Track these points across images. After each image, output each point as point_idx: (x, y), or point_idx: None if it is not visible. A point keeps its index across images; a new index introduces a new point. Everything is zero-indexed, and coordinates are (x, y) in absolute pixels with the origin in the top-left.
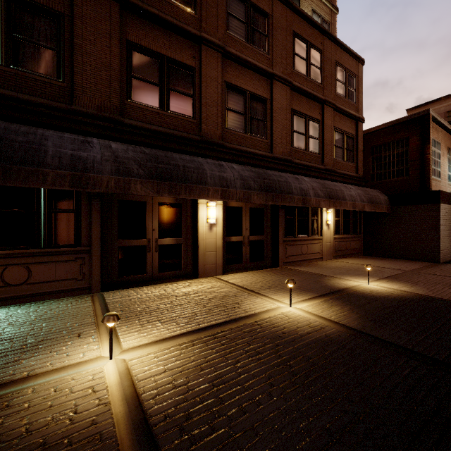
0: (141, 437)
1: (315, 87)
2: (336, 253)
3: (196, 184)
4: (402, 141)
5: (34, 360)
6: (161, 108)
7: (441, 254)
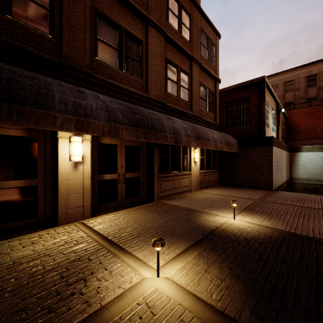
0: None
1: (185, 44)
2: (201, 185)
3: (33, 108)
4: (246, 99)
5: None
6: None
7: (273, 184)
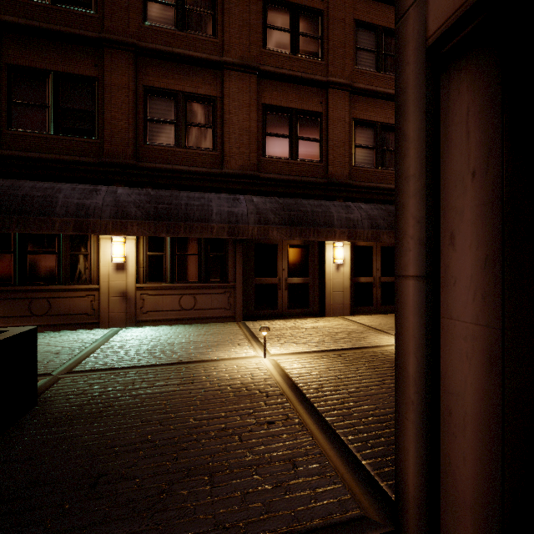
0: (293, 389)
1: None
2: None
3: (324, 227)
4: None
5: (217, 353)
6: (291, 158)
7: None
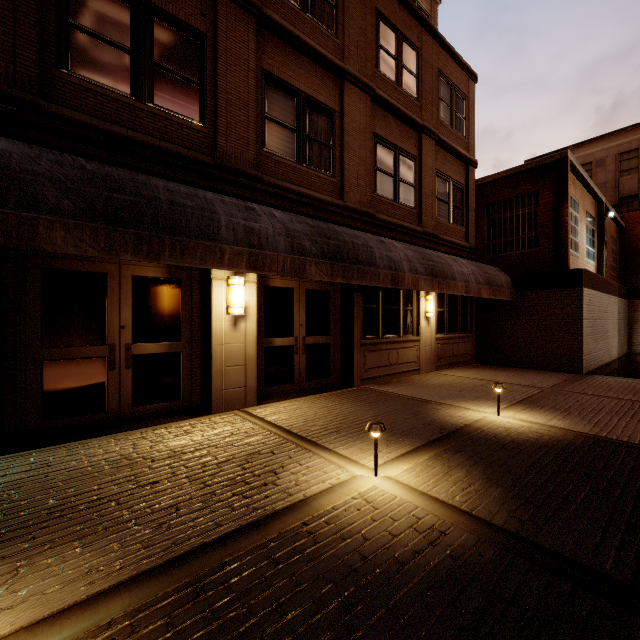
0: None
1: (409, 104)
2: (439, 361)
3: (197, 239)
4: (530, 197)
5: None
6: (136, 97)
7: (584, 361)
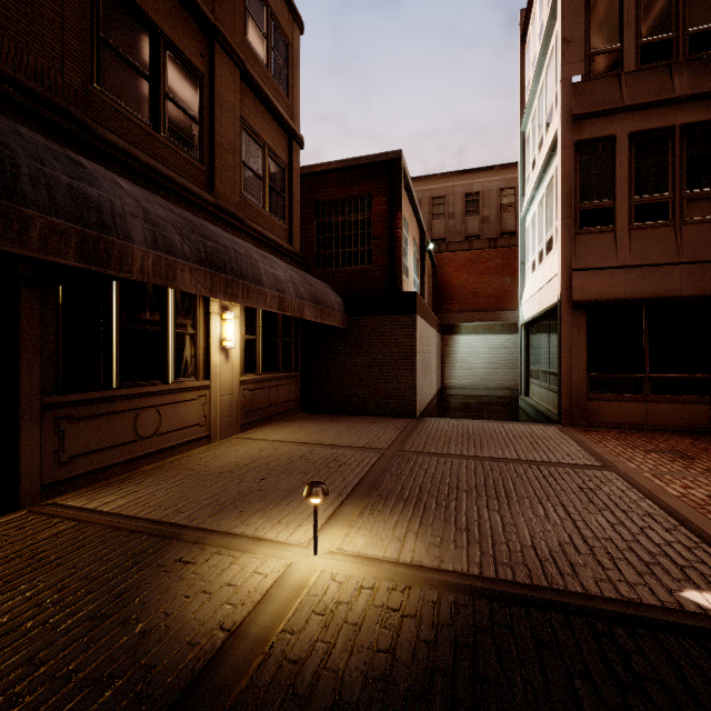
0: None
1: None
2: (247, 417)
3: None
4: (363, 201)
5: None
6: None
7: (418, 402)
